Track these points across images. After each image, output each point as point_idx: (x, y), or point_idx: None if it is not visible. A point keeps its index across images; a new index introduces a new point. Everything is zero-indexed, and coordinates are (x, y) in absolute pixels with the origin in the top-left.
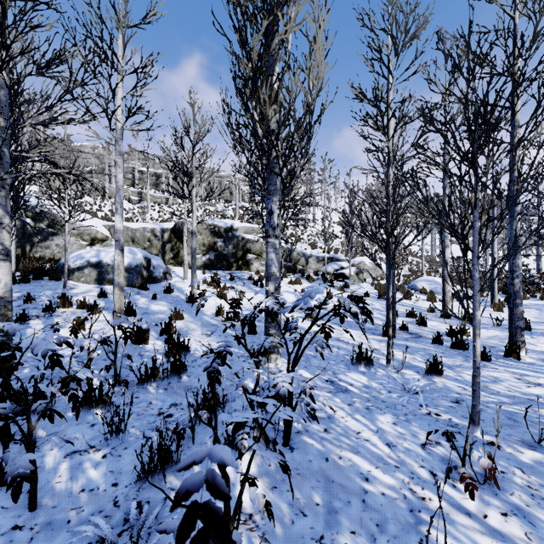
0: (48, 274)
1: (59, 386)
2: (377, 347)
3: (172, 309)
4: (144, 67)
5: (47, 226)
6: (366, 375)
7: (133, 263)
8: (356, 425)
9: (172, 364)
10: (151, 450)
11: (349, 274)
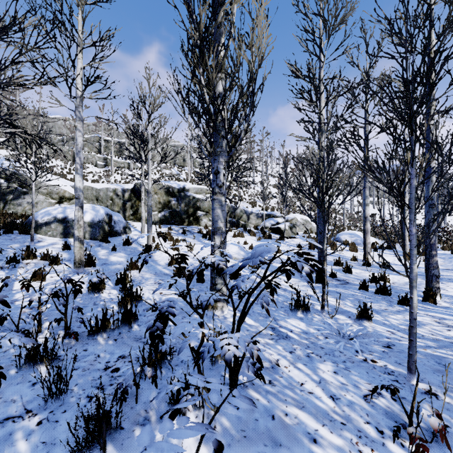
0: (18, 228)
1: (7, 339)
2: (312, 293)
3: (129, 260)
4: (101, 40)
5: (19, 186)
6: (304, 321)
7: (96, 218)
8: (299, 375)
9: (123, 314)
10: (86, 420)
11: (284, 229)
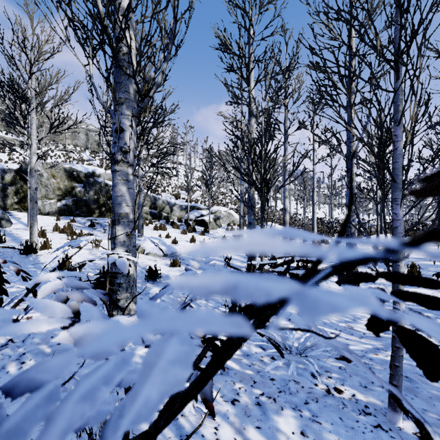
0: None
1: None
2: None
3: None
4: None
5: None
6: None
7: None
8: None
9: None
10: None
11: (209, 221)
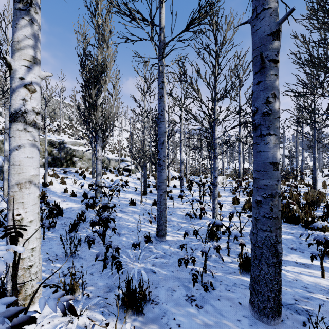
0: None
1: None
2: (139, 199)
3: None
4: None
5: None
6: (133, 207)
7: None
8: (128, 218)
9: (58, 210)
10: (72, 225)
11: (131, 169)
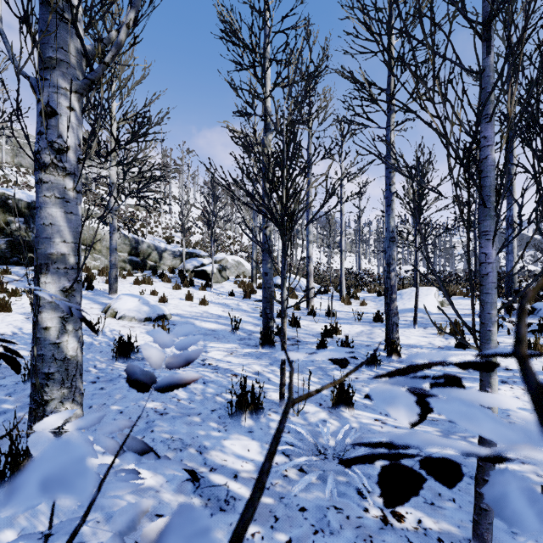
0: None
1: None
2: (259, 368)
3: None
4: None
5: None
6: (256, 435)
7: None
8: None
9: None
10: None
11: (212, 272)
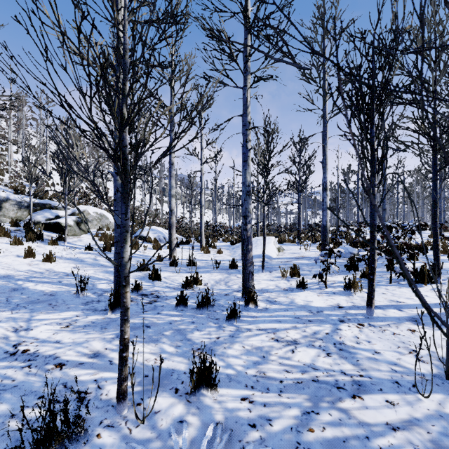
0: None
1: None
2: (100, 346)
3: None
4: None
5: None
6: None
7: None
8: None
9: None
10: None
11: (66, 224)
